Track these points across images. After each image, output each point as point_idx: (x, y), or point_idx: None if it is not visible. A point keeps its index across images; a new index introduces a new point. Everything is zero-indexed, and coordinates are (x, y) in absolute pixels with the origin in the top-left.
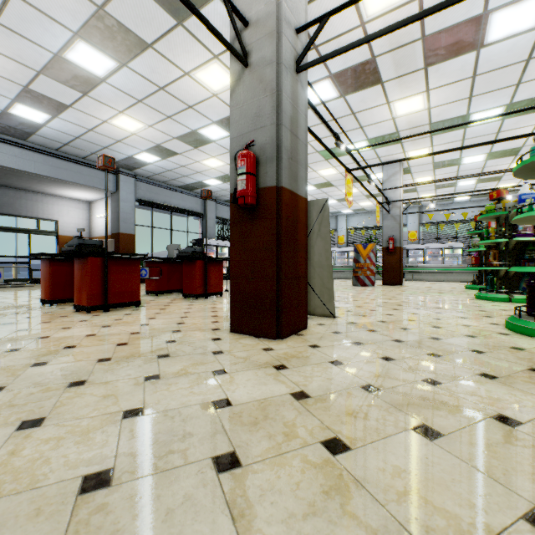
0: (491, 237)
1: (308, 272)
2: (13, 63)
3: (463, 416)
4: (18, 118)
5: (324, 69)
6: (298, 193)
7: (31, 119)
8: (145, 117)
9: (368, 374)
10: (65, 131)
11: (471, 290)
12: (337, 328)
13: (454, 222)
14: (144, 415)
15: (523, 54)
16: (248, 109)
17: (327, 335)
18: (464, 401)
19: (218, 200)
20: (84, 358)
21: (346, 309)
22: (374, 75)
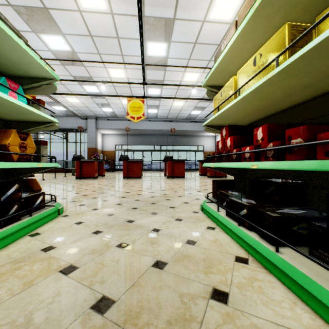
0: None
1: None
2: (192, 102)
3: None
4: (193, 114)
5: None
6: None
7: (196, 114)
8: None
9: None
10: (205, 114)
11: None
12: None
13: None
14: None
15: None
16: None
17: None
18: None
19: None
20: (207, 183)
21: None
22: None
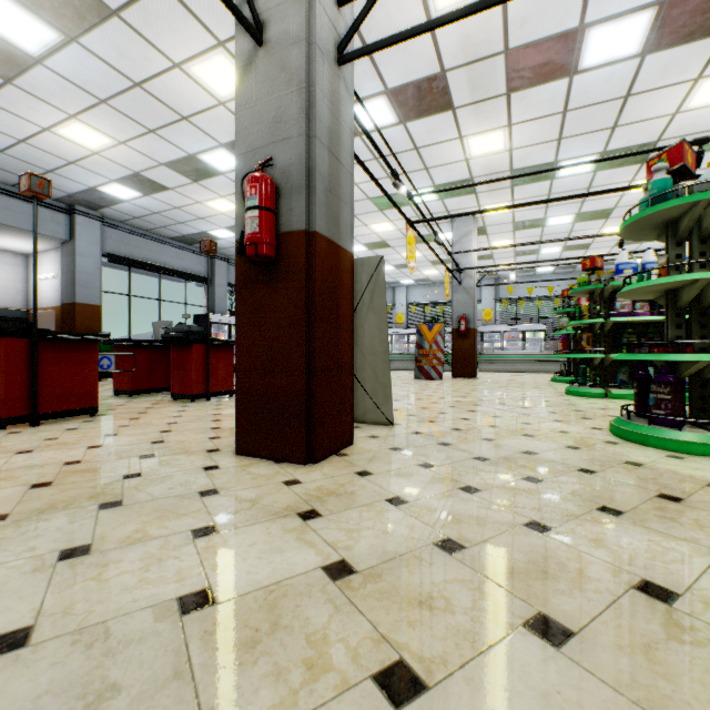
0: (584, 317)
1: (355, 362)
2: None
3: (595, 590)
4: None
5: (378, 81)
6: (341, 244)
7: None
8: (112, 128)
9: (445, 520)
10: None
11: (558, 383)
12: (396, 443)
13: (535, 299)
14: (28, 646)
15: (622, 89)
16: (264, 110)
17: (382, 454)
18: (589, 559)
19: (232, 260)
20: None
21: (408, 413)
22: (443, 97)
